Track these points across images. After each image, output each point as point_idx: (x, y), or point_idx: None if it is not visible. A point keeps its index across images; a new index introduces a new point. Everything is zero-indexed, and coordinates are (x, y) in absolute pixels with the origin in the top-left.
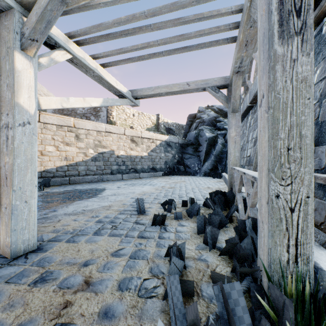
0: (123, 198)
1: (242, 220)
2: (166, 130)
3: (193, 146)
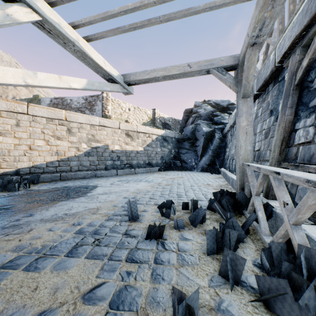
0: (114, 198)
1: (278, 243)
2: (162, 125)
3: (190, 141)
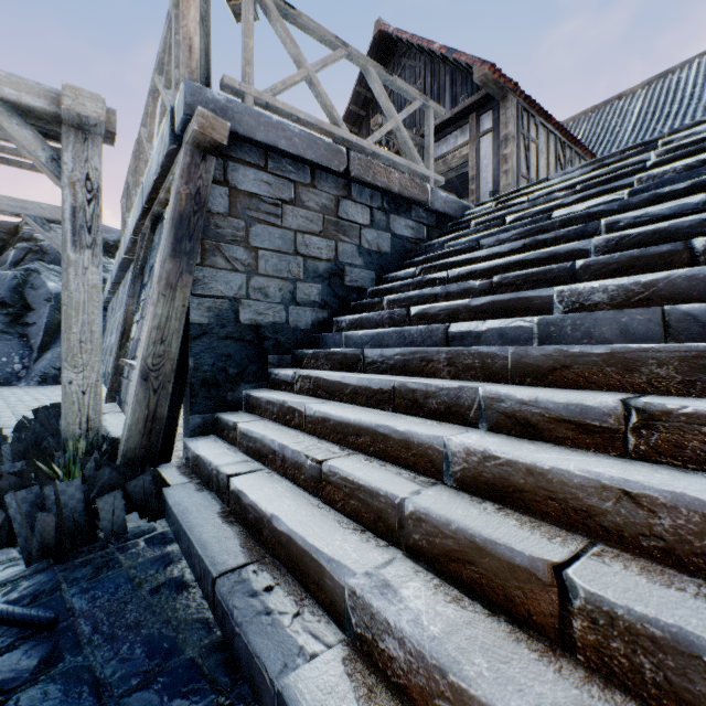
0: None
1: None
2: None
3: (8, 310)
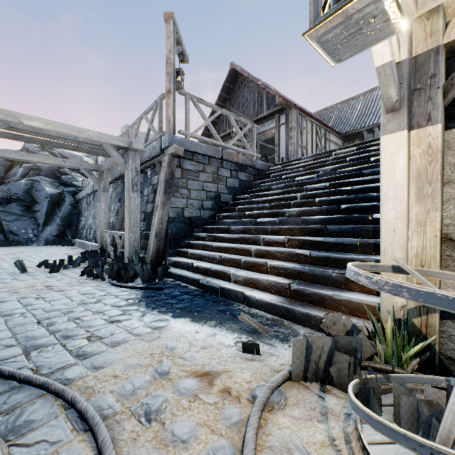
0: None
1: (116, 255)
2: None
3: (23, 203)
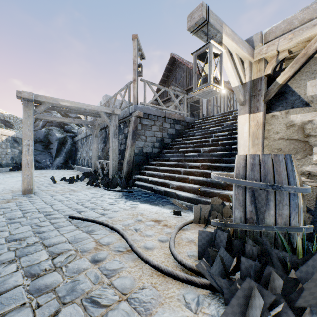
0: None
1: (104, 174)
2: (1, 122)
3: (43, 143)
